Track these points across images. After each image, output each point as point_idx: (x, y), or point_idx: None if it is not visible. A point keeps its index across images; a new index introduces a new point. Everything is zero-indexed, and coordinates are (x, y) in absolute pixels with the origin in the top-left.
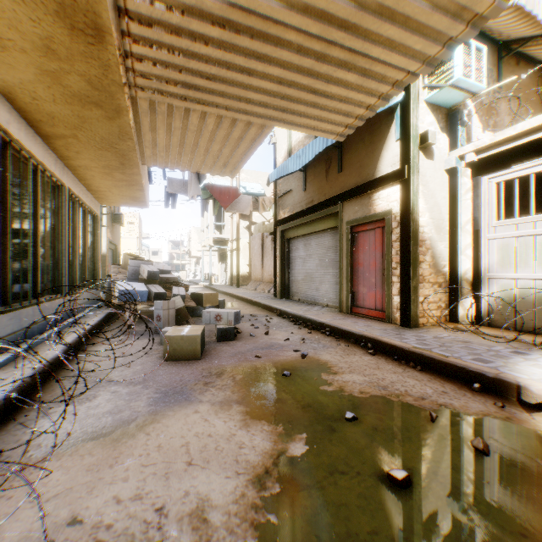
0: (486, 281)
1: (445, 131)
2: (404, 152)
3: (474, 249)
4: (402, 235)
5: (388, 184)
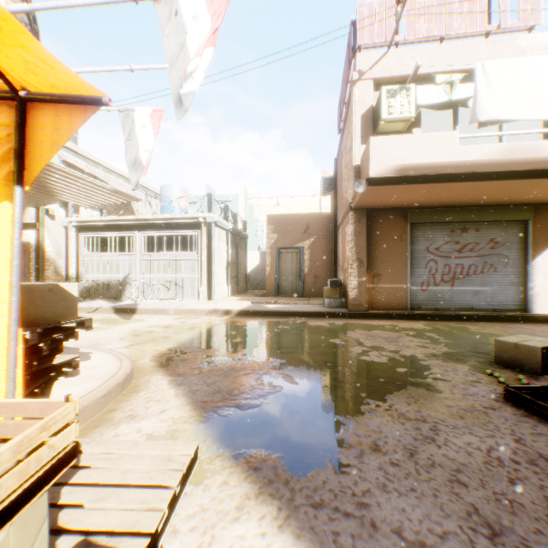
0: (82, 278)
1: (64, 207)
2: (38, 215)
3: (77, 264)
4: (37, 256)
5: (29, 228)
